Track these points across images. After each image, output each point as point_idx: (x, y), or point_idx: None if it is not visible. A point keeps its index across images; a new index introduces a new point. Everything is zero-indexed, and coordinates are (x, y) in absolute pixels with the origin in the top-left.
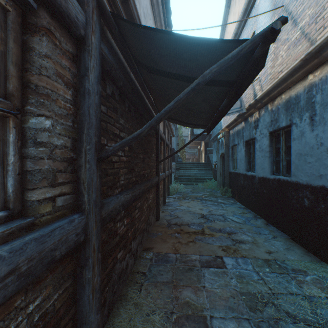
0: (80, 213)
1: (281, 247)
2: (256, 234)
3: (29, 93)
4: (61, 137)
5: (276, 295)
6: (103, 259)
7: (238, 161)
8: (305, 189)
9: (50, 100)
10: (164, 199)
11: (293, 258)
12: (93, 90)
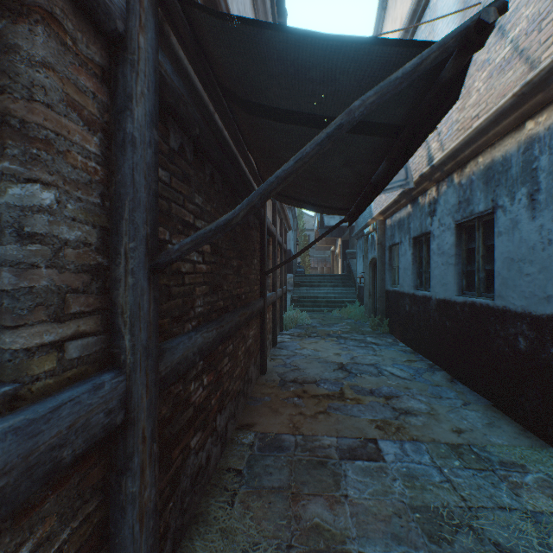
0: (115, 371)
1: (479, 422)
2: (434, 399)
3: (8, 135)
4: (77, 225)
5: (475, 511)
6: (162, 452)
7: (401, 272)
8: (519, 320)
9: (53, 151)
10: (275, 337)
11: (501, 442)
12: (141, 138)
